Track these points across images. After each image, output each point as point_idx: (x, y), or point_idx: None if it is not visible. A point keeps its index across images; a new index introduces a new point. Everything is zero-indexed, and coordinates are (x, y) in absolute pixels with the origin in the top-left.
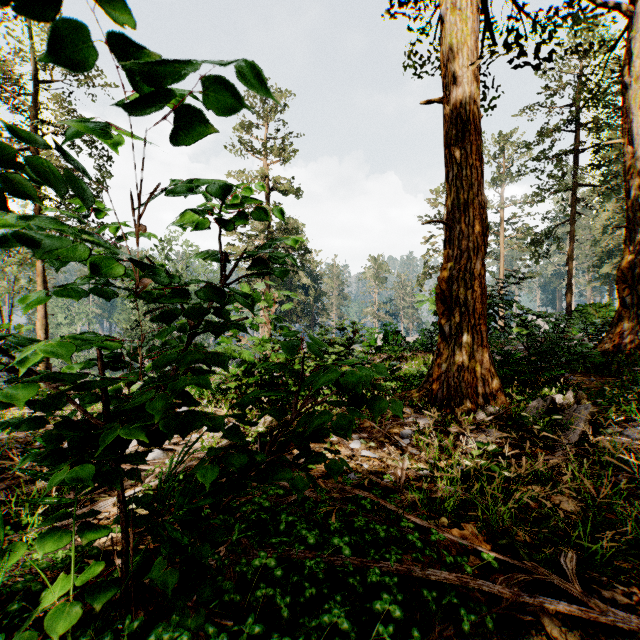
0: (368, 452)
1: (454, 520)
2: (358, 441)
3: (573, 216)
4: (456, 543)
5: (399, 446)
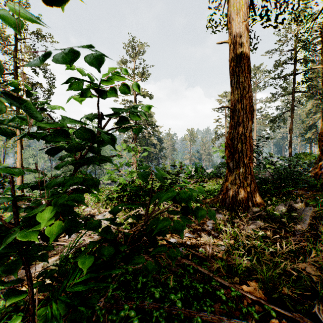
0: (189, 234)
1: (242, 279)
2: None
3: (292, 108)
4: (246, 295)
5: (206, 230)
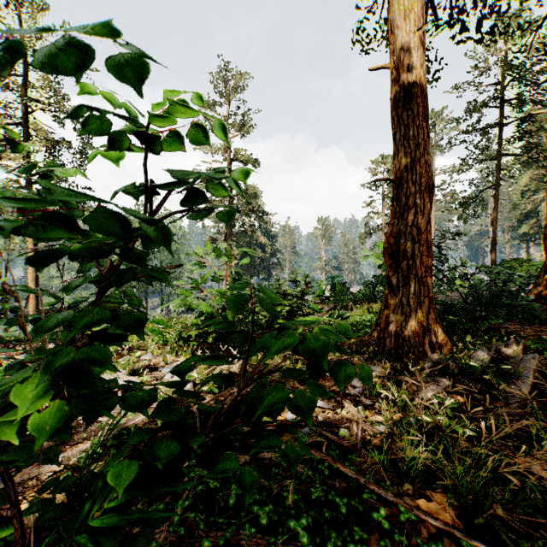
0: (322, 402)
1: (418, 486)
2: None
3: (497, 182)
4: (425, 519)
5: (352, 395)
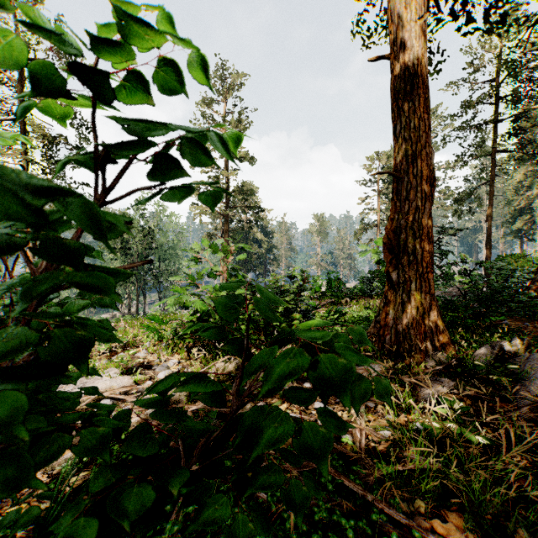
0: (322, 404)
1: (430, 502)
2: None
3: (492, 178)
4: None
5: None
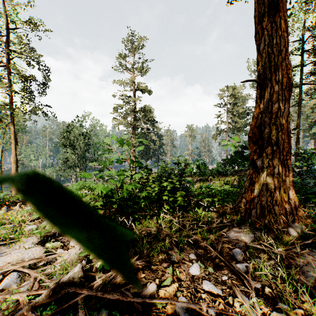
0: (210, 285)
1: None
2: (197, 265)
3: (300, 101)
4: None
5: (236, 273)
